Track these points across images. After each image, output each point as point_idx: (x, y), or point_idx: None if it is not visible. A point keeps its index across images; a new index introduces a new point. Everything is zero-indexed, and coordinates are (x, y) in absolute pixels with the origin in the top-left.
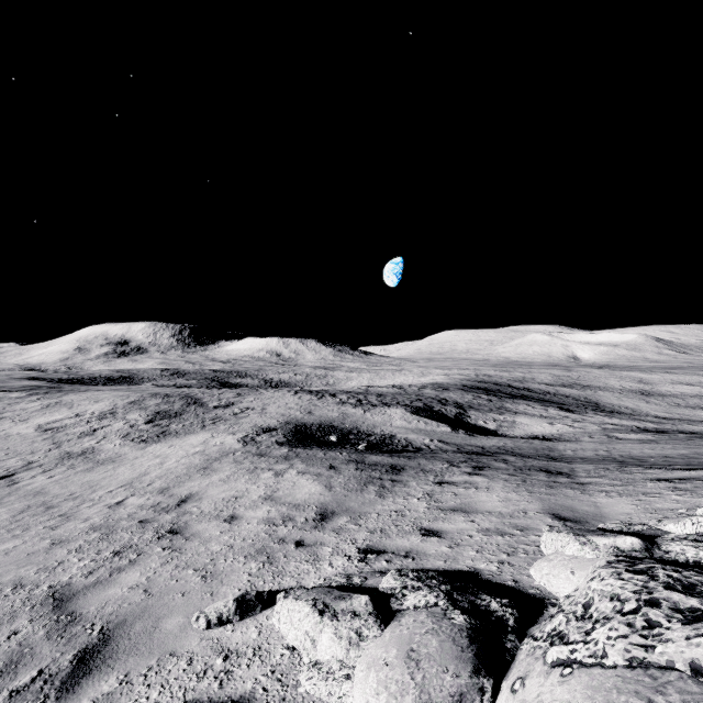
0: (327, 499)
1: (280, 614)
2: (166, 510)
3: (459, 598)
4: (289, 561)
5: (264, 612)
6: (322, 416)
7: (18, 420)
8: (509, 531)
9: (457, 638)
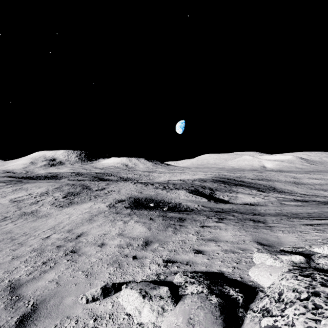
0: (149, 234)
1: (123, 296)
2: (70, 240)
3: (214, 288)
4: (129, 267)
5: (115, 294)
6: (147, 194)
7: (0, 196)
8: (236, 250)
9: (213, 311)
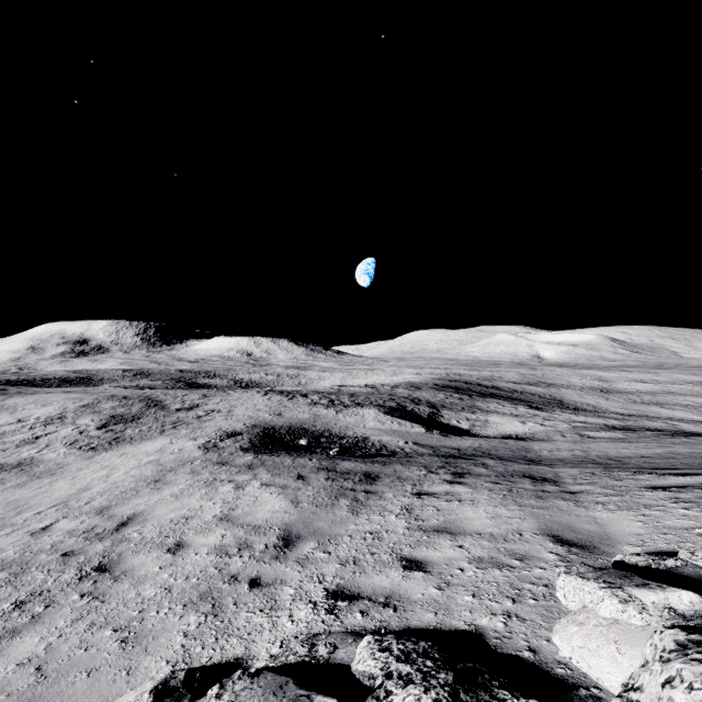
0: (293, 518)
1: None
2: (100, 536)
3: (468, 699)
4: (239, 611)
5: None
6: (292, 418)
7: None
8: (506, 561)
9: None
